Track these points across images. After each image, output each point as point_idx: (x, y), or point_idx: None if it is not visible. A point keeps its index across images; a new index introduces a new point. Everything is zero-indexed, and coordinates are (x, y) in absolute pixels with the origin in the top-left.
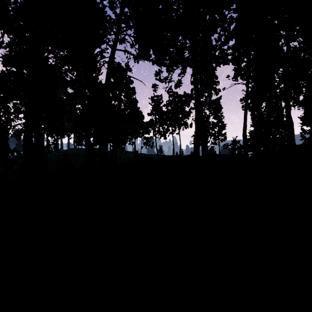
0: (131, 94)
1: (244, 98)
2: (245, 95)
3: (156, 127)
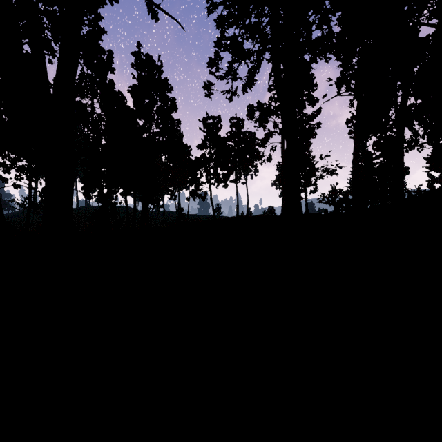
0: (169, 108)
1: (353, 118)
2: (356, 113)
3: (210, 168)
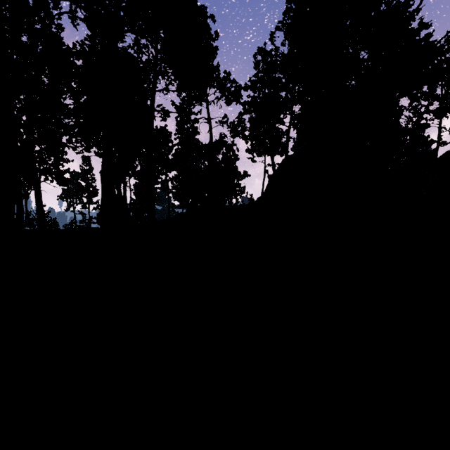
0: None
1: None
2: None
3: None
